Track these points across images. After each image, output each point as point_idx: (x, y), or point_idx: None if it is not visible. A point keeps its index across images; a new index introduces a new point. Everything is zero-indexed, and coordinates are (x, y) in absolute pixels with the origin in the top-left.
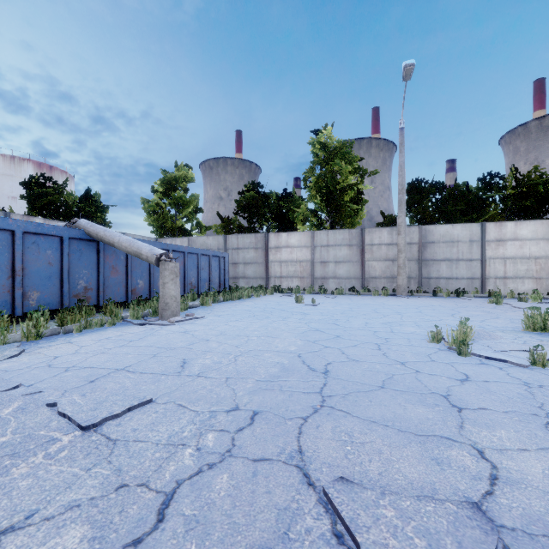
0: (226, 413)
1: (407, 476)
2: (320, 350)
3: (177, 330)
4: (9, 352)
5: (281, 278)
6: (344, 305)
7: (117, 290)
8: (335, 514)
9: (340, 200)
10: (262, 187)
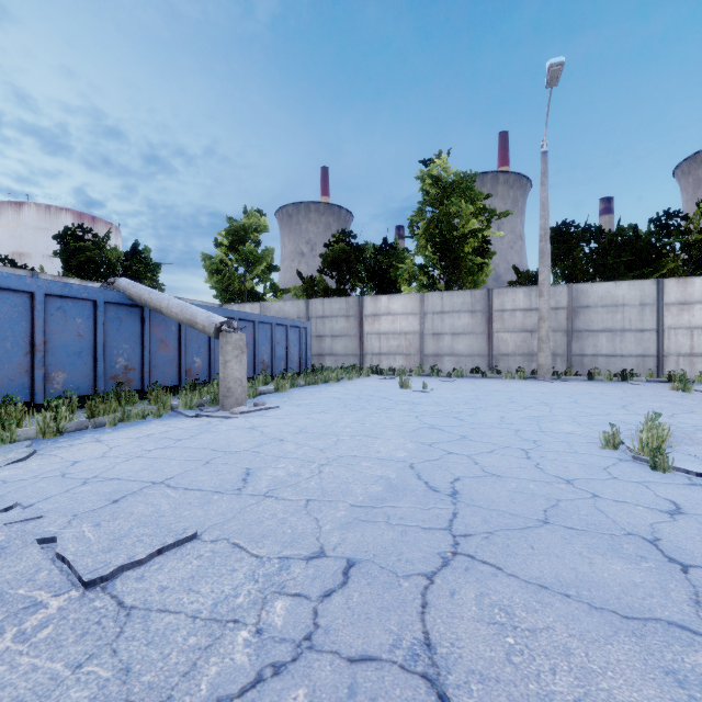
0: (304, 561)
1: None
2: (441, 458)
3: (242, 425)
4: (14, 455)
5: (380, 355)
6: (467, 392)
7: (166, 370)
8: None
9: (458, 251)
10: (355, 237)
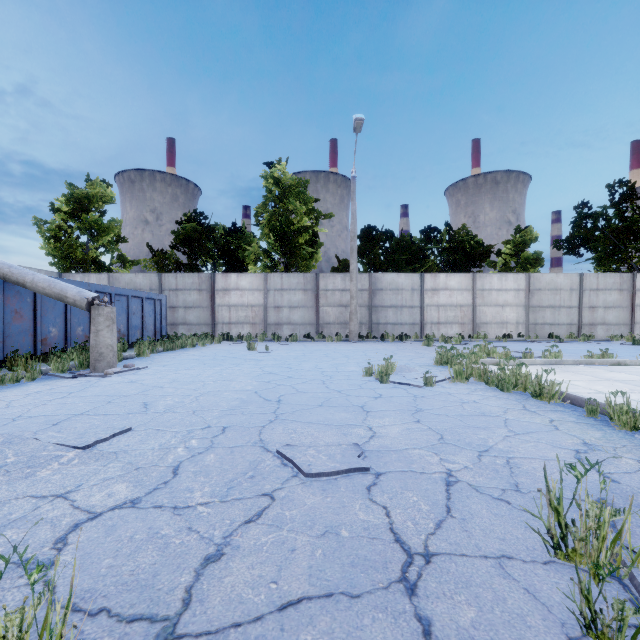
0: (201, 429)
1: (326, 441)
2: (274, 387)
3: (122, 381)
4: None
5: (230, 324)
6: (298, 351)
7: (21, 340)
8: (283, 458)
9: (294, 242)
10: (207, 218)
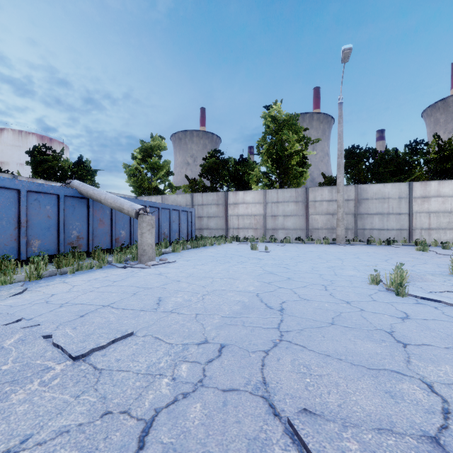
0: (196, 345)
1: (365, 408)
2: (275, 290)
3: (153, 272)
4: (14, 291)
5: (238, 229)
6: (292, 252)
7: (103, 239)
8: (302, 445)
9: (287, 164)
10: (223, 154)
